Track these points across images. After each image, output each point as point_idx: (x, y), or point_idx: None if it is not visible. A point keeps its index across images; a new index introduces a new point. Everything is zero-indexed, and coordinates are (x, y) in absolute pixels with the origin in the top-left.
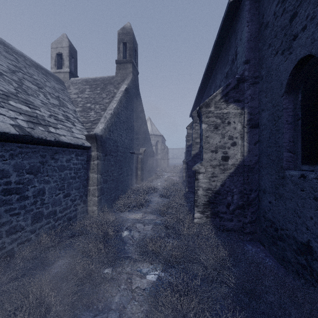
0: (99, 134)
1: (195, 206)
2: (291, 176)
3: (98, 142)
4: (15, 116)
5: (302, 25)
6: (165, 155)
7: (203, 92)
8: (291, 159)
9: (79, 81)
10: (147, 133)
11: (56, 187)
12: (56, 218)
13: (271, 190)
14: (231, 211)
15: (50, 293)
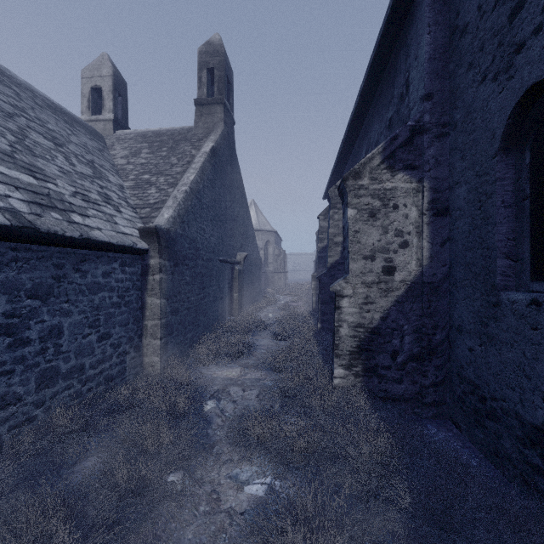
0: (163, 228)
1: (334, 356)
2: (513, 302)
3: (161, 241)
4: (5, 191)
5: (534, 23)
6: (281, 265)
7: (347, 156)
8: (511, 271)
9: (130, 135)
10: (249, 227)
11: (84, 321)
12: (84, 378)
13: (473, 327)
14: (399, 365)
15: (62, 526)
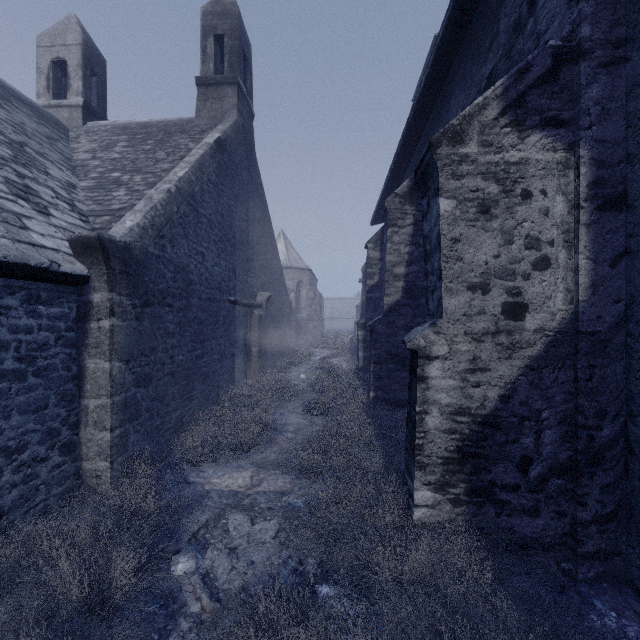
0: (117, 240)
1: (415, 466)
2: None
3: (112, 262)
4: None
5: None
6: (317, 311)
7: (407, 160)
8: None
9: (106, 127)
10: (275, 259)
11: None
12: None
13: None
14: (533, 482)
15: None
